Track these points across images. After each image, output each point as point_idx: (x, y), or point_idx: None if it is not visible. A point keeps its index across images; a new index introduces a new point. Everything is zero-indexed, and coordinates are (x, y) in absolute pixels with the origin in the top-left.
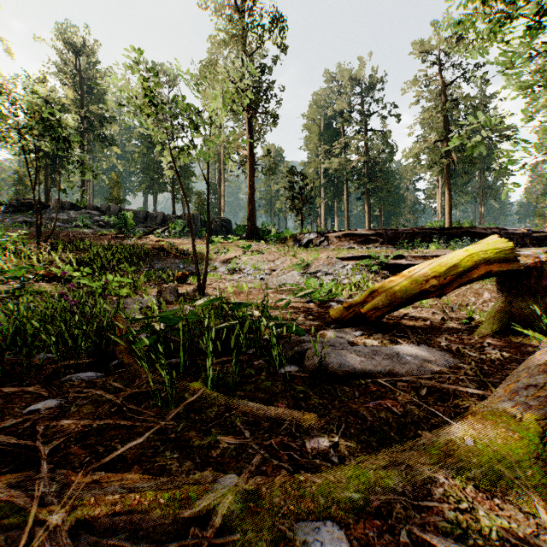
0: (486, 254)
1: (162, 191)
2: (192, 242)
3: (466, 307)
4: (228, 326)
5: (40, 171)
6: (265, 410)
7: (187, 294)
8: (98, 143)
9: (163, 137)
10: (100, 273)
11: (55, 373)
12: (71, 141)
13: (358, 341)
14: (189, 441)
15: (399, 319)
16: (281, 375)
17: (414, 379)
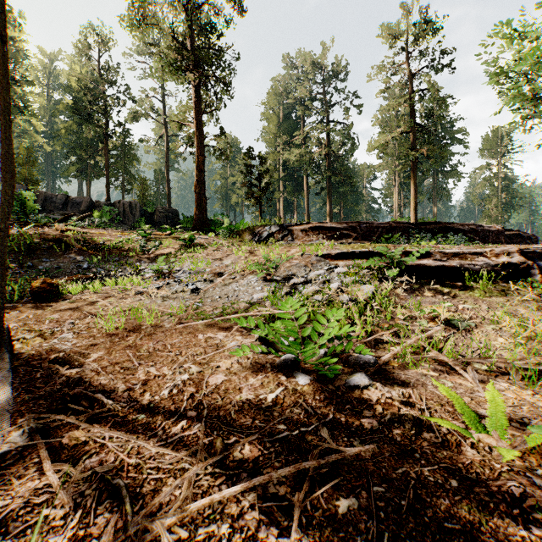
0: None
1: (98, 175)
2: None
3: None
4: None
5: None
6: None
7: None
8: None
9: None
10: None
11: None
12: None
13: None
14: None
15: None
16: None
17: None
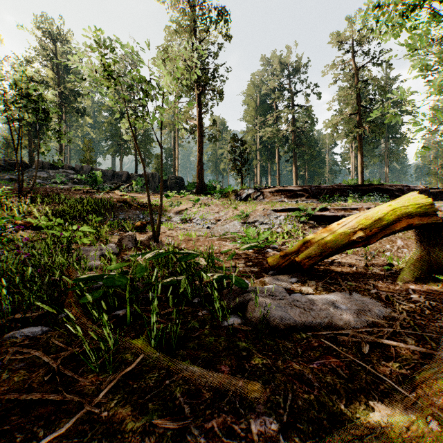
0: (408, 208)
1: (127, 154)
2: (148, 197)
3: (383, 253)
4: (173, 281)
5: (25, 137)
6: (207, 378)
7: (143, 241)
8: (74, 114)
9: (122, 105)
10: (70, 223)
11: (2, 327)
12: (48, 111)
13: (294, 288)
14: (122, 422)
15: (328, 265)
16: (224, 329)
17: (354, 333)
